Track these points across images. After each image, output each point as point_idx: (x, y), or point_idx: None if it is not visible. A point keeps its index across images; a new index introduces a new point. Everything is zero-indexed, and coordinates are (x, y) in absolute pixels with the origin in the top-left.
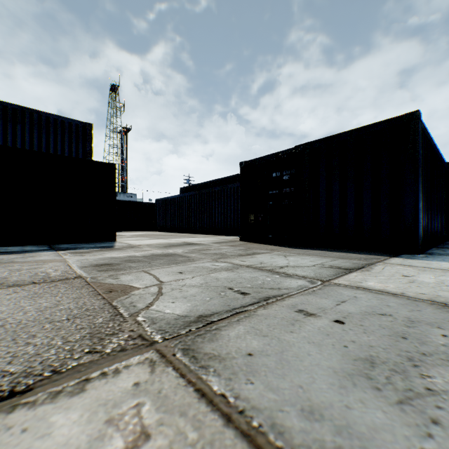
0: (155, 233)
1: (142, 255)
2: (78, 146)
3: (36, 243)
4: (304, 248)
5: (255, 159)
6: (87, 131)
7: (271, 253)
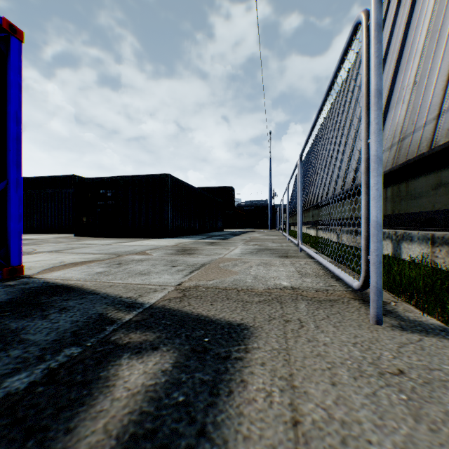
0: None
1: None
2: None
3: None
4: (118, 238)
5: (87, 178)
6: None
7: (95, 240)
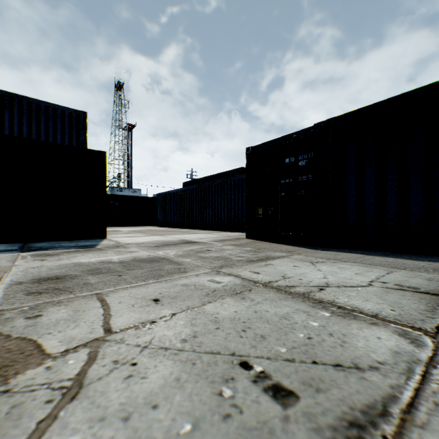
0: (155, 228)
1: (121, 259)
2: (71, 135)
3: (14, 241)
4: (328, 249)
5: (263, 143)
6: (81, 120)
7: (291, 258)
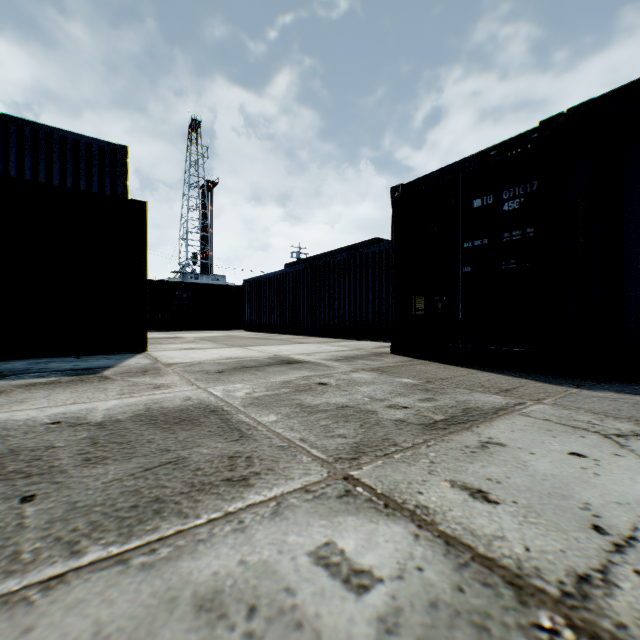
0: (239, 334)
1: (112, 411)
2: (103, 184)
3: None
4: (590, 386)
5: (426, 176)
6: (118, 159)
7: (529, 414)
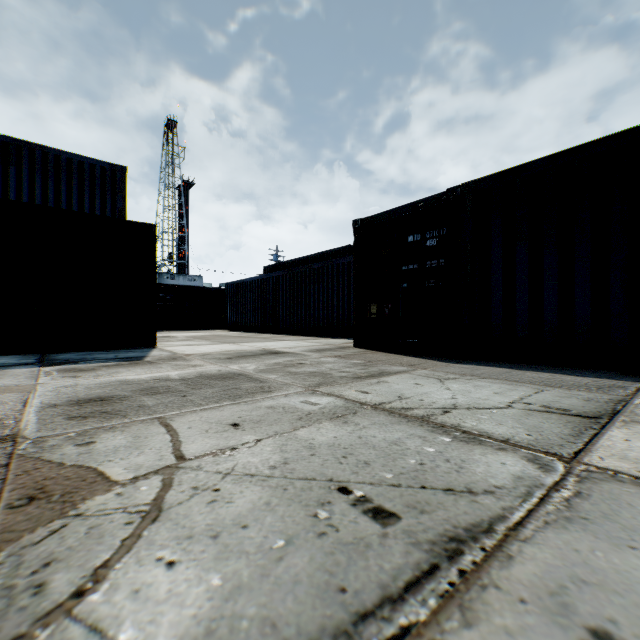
0: (224, 333)
1: (182, 375)
2: (104, 200)
3: (26, 351)
4: (466, 362)
5: (378, 214)
6: (118, 178)
7: (413, 373)
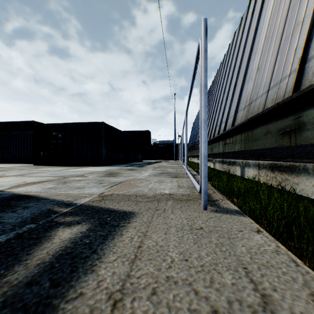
0: None
1: None
2: None
3: None
4: (66, 166)
5: (43, 124)
6: None
7: (49, 168)
